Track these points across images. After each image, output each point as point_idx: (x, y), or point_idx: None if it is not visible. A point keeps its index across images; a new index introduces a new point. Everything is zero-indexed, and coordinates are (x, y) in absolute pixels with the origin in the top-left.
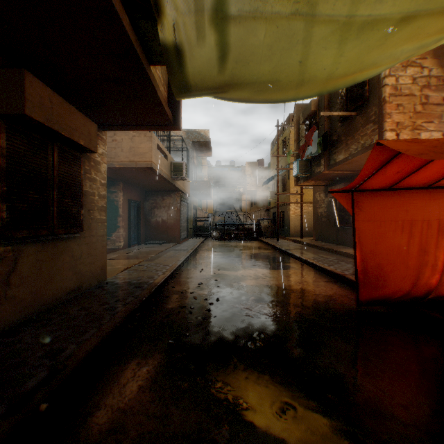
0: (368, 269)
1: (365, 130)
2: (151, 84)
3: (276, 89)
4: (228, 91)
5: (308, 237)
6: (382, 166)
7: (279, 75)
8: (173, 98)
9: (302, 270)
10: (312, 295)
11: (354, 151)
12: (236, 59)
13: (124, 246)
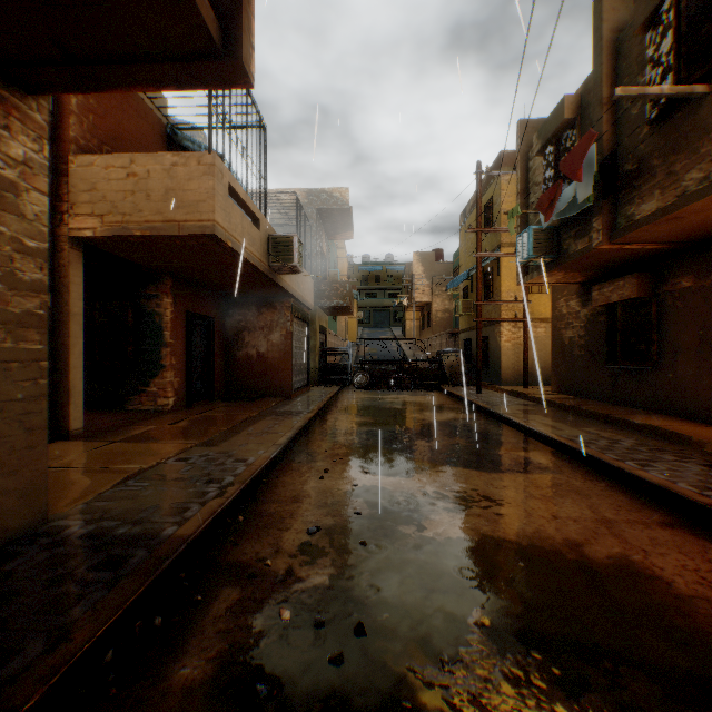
0: None
1: None
2: None
3: None
4: None
5: (536, 386)
6: None
7: None
8: None
9: (569, 477)
10: (675, 605)
11: (697, 185)
12: None
13: (176, 406)
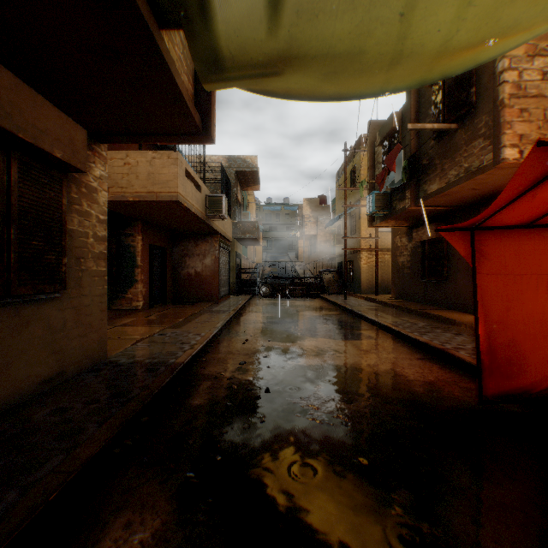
0: (496, 347)
1: (471, 149)
2: (163, 61)
3: (357, 69)
4: (283, 72)
5: (384, 294)
6: (532, 186)
7: (365, 40)
8: (203, 96)
9: (383, 341)
10: (405, 382)
11: (454, 178)
12: (298, 7)
13: (144, 307)
